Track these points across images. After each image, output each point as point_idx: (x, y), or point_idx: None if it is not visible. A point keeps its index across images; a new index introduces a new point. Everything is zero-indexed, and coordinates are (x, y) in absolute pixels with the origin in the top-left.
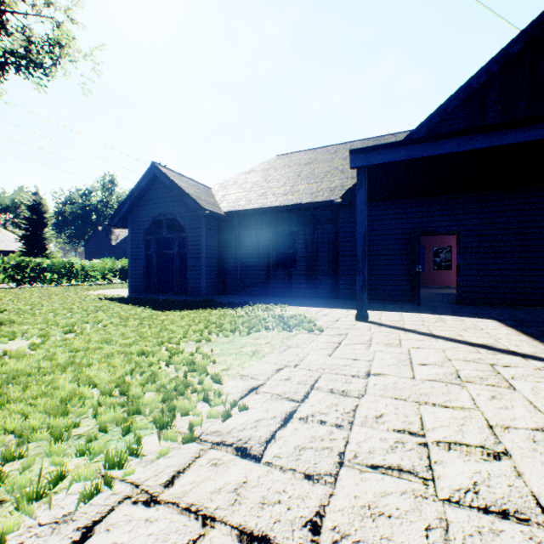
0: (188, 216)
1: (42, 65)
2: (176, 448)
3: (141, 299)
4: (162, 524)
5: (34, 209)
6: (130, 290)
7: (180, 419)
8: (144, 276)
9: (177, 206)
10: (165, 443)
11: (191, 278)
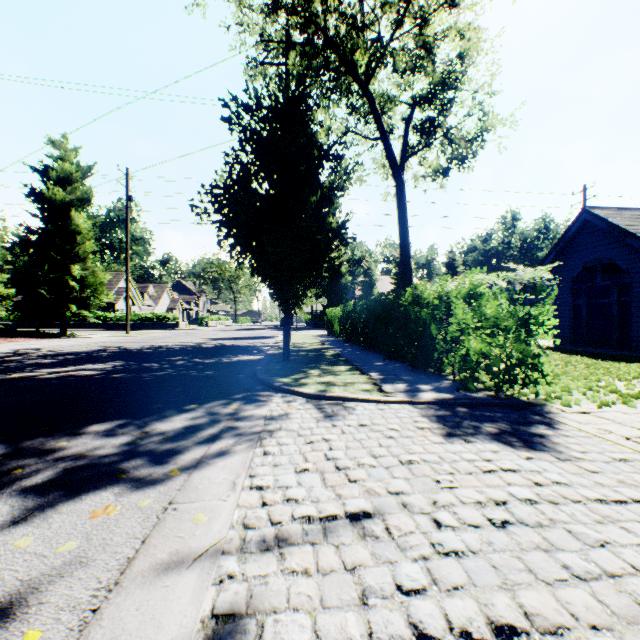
0: (631, 258)
1: (472, 153)
2: (635, 409)
3: (572, 350)
4: (632, 417)
5: (449, 266)
6: (553, 341)
7: (636, 405)
8: (569, 327)
9: (614, 248)
10: (628, 407)
11: (637, 331)
